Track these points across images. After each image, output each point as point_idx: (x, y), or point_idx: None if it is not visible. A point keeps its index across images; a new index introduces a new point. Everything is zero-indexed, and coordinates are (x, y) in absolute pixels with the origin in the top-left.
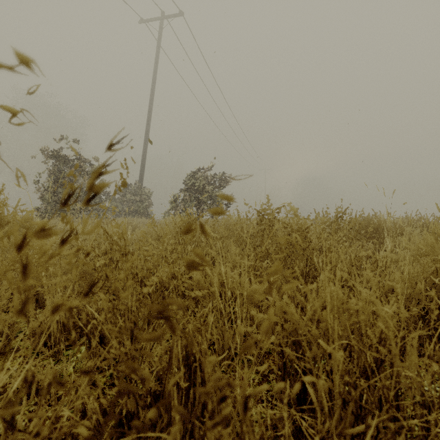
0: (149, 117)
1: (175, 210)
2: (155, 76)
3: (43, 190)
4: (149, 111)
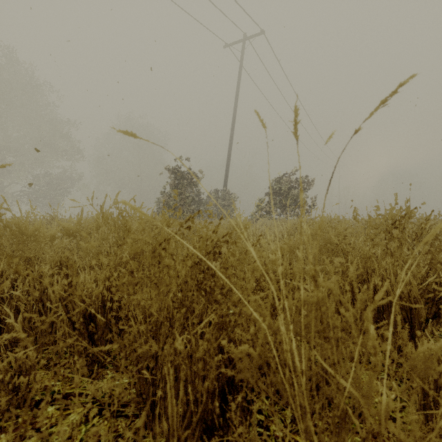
0: (232, 129)
1: (261, 212)
2: (237, 93)
3: (167, 198)
4: (232, 124)
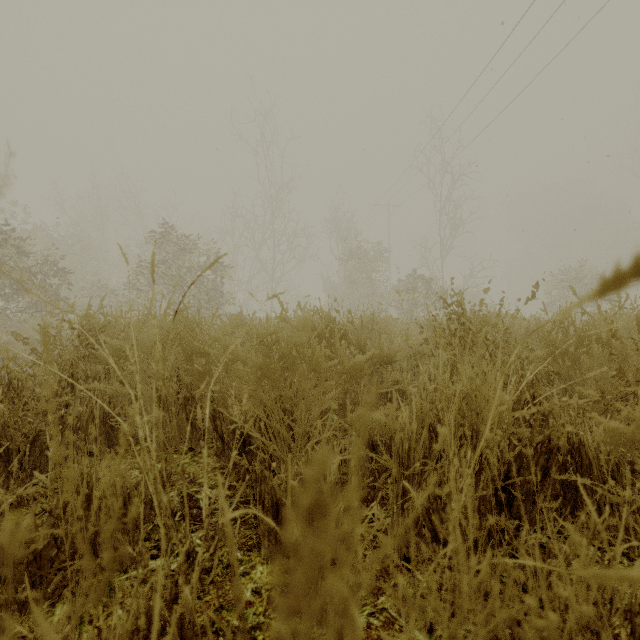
0: None
1: None
2: None
3: None
4: None
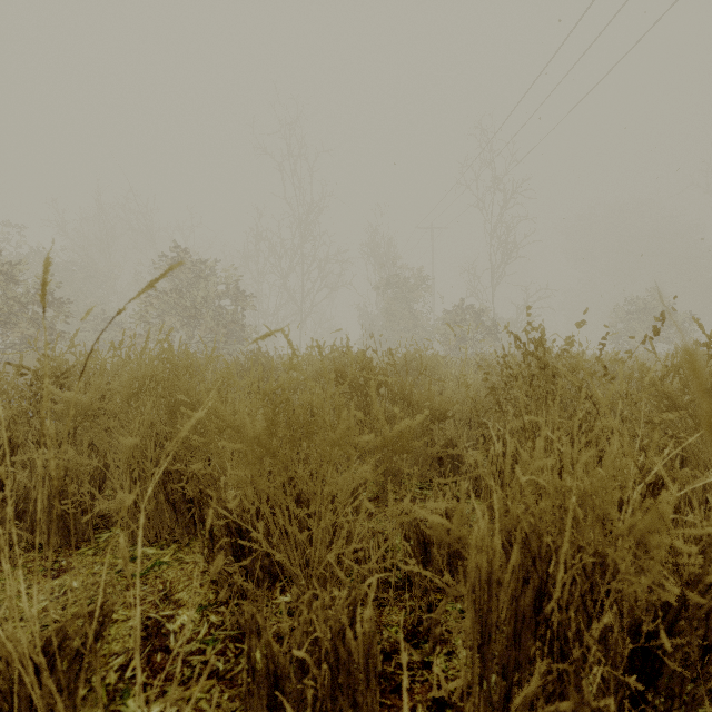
0: None
1: None
2: None
3: None
4: None
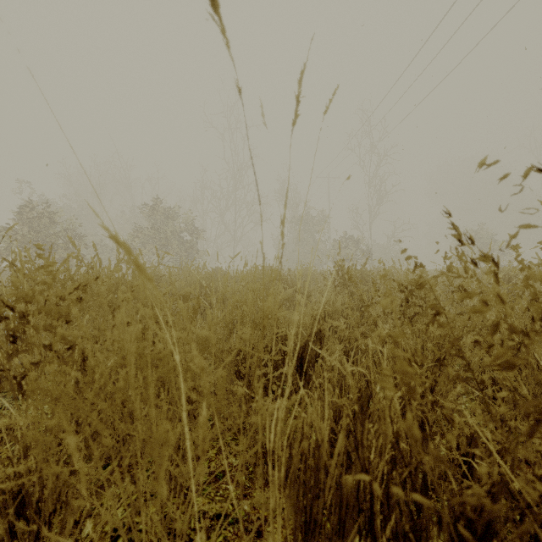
0: None
1: None
2: None
3: None
4: None
